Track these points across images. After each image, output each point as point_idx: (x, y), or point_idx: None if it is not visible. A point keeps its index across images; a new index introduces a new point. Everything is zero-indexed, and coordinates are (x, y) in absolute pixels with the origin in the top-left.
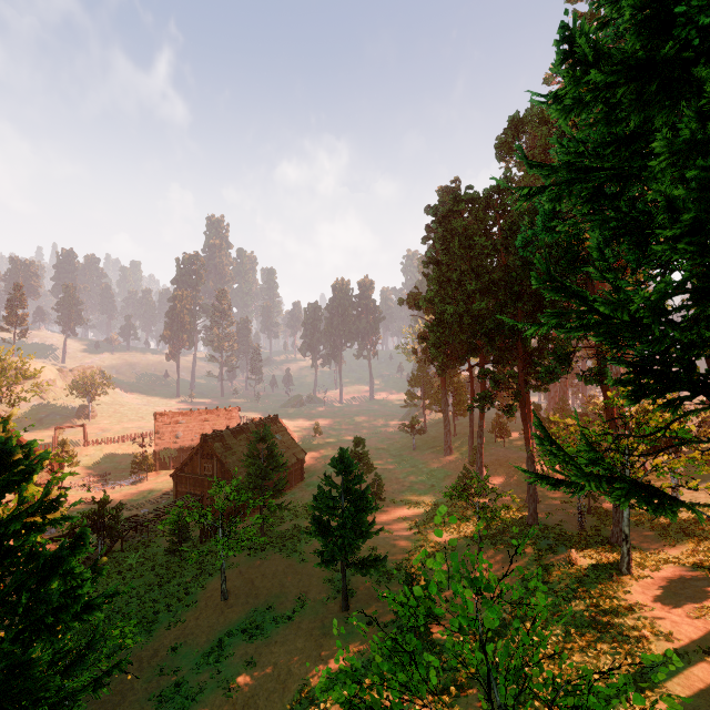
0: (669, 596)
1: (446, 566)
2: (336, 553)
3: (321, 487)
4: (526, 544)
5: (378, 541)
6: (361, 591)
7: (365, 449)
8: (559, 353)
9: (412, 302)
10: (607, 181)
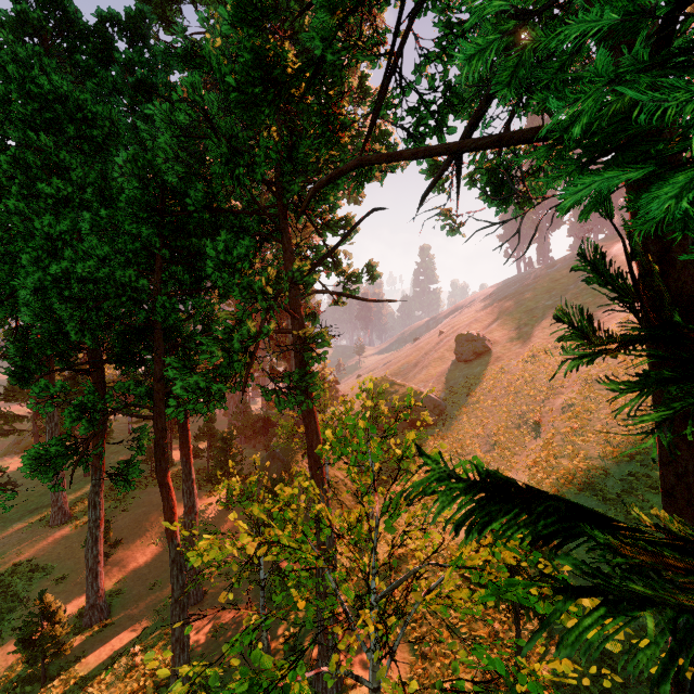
0: None
1: None
2: None
3: None
4: None
5: None
6: None
7: None
8: (227, 340)
9: None
10: None
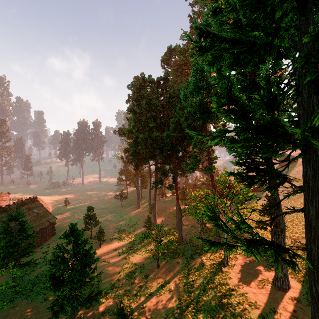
0: (247, 275)
1: (140, 279)
2: (65, 304)
3: (55, 253)
4: (180, 256)
5: (100, 270)
6: (87, 315)
7: (95, 210)
8: (194, 158)
9: (120, 132)
10: (243, 53)
